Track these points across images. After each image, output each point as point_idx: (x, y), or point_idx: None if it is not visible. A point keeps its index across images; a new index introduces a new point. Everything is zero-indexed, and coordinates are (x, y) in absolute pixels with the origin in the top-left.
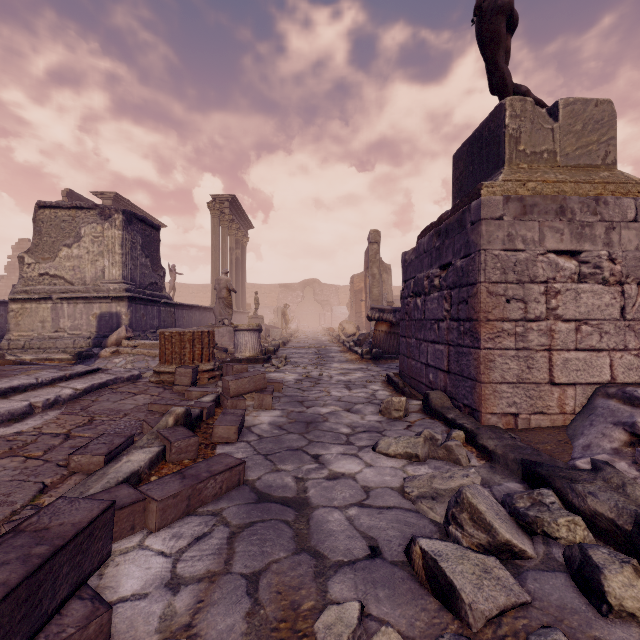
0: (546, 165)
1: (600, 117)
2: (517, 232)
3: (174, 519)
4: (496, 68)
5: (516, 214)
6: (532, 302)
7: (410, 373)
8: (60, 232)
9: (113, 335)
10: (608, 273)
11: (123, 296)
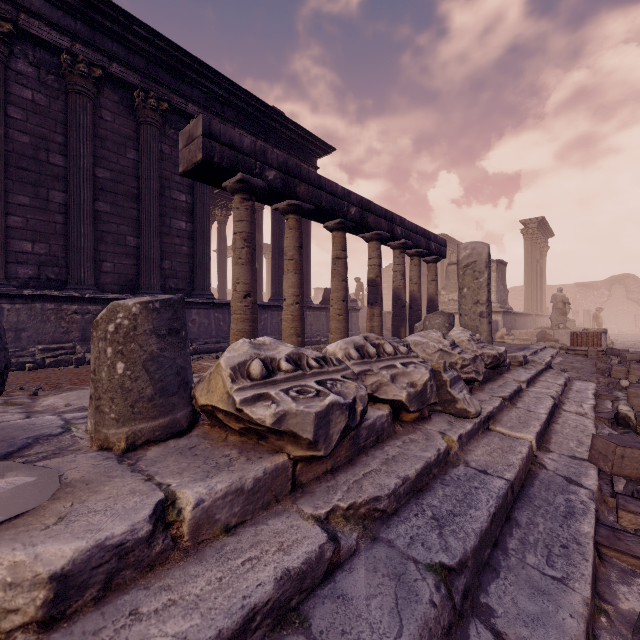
0: None
1: None
2: None
3: None
4: None
5: None
6: None
7: None
8: None
9: (498, 333)
10: None
11: (500, 311)
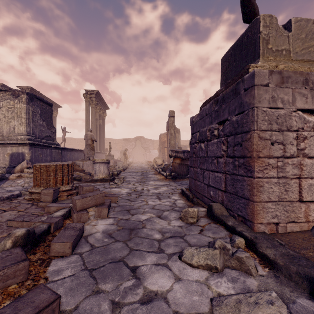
0: (284, 58)
1: None
2: (278, 95)
3: None
4: (249, 3)
5: (277, 83)
6: (288, 144)
7: (196, 189)
8: None
9: (18, 166)
10: None
11: (26, 143)
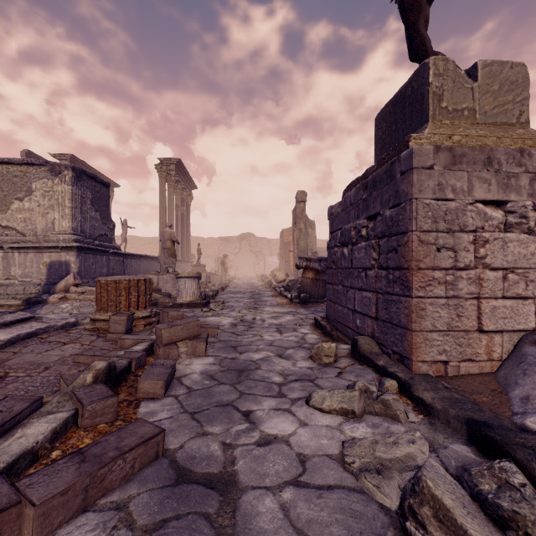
0: (466, 122)
1: (515, 78)
2: (447, 181)
3: (63, 521)
4: (417, 34)
5: (446, 164)
6: (462, 251)
7: (337, 317)
8: (12, 186)
9: (61, 282)
10: (533, 223)
11: (72, 246)
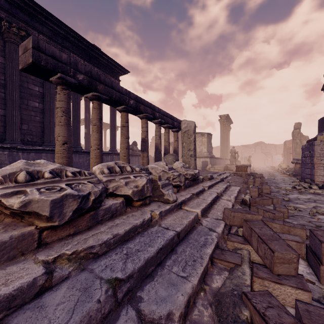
0: None
1: None
2: (323, 147)
3: None
4: None
5: (323, 144)
6: None
7: (303, 177)
8: None
9: (207, 167)
10: None
11: (209, 156)
